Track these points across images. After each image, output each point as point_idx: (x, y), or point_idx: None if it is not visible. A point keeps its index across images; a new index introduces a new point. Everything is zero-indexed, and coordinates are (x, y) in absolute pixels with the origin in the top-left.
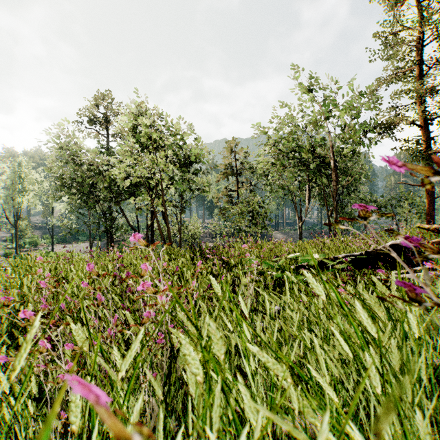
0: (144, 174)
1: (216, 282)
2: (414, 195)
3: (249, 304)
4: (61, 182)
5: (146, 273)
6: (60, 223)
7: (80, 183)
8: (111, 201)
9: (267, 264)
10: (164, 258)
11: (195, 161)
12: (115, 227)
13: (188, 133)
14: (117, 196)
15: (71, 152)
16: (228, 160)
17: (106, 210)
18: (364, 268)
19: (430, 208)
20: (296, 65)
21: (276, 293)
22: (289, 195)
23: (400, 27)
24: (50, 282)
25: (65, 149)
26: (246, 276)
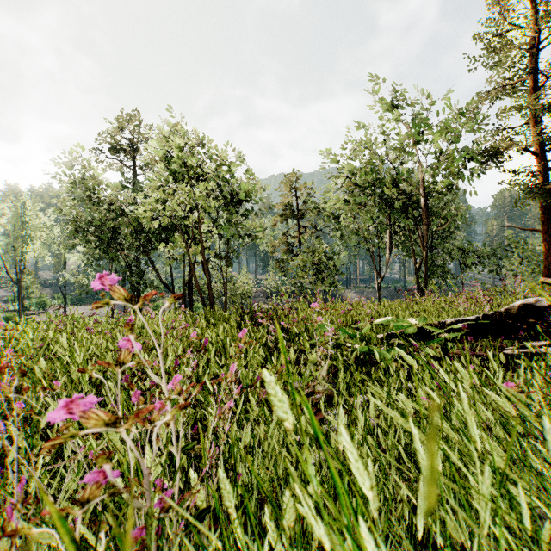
0: (177, 212)
1: (277, 390)
2: (525, 243)
3: (342, 421)
4: (74, 226)
5: (129, 356)
6: (74, 279)
7: (98, 228)
8: (138, 250)
9: (343, 332)
10: (199, 324)
11: (245, 199)
12: (143, 284)
13: (235, 163)
14: (145, 245)
15: (86, 188)
16: (287, 198)
17: (132, 261)
18: (481, 338)
19: (548, 259)
20: (375, 75)
21: (364, 377)
22: (365, 243)
23: (509, 25)
24: (13, 361)
25: (79, 184)
26: (317, 351)
